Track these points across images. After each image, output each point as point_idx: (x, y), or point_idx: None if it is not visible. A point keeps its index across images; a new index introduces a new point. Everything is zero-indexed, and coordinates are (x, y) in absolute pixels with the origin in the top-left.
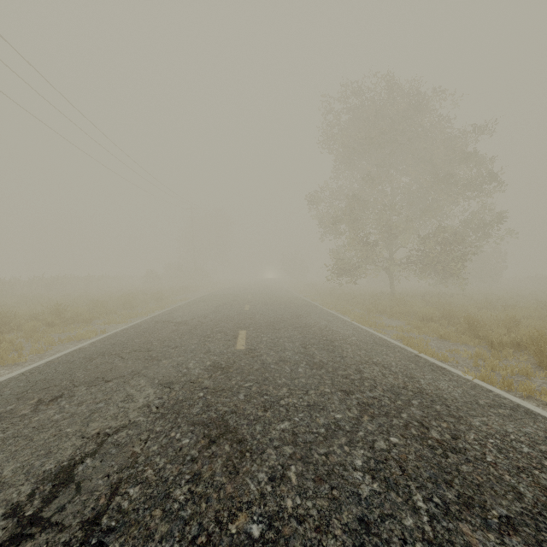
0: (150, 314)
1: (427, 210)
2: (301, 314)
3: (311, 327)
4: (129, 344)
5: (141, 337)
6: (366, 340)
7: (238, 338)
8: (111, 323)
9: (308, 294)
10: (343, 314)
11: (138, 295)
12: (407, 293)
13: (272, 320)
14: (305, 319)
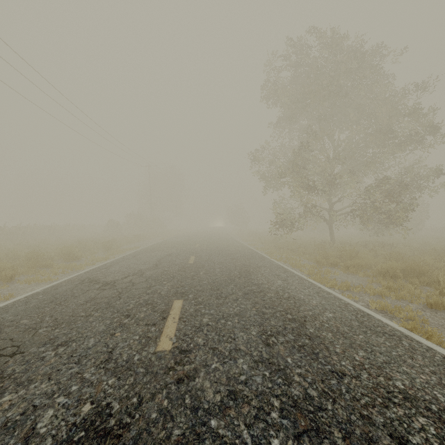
0: (88, 268)
1: (371, 161)
2: (249, 268)
3: (266, 292)
4: (4, 330)
5: (37, 313)
6: (347, 319)
7: (167, 317)
8: (33, 281)
9: (252, 242)
10: (293, 267)
11: (87, 244)
12: (347, 242)
13: (217, 279)
14: (256, 276)
